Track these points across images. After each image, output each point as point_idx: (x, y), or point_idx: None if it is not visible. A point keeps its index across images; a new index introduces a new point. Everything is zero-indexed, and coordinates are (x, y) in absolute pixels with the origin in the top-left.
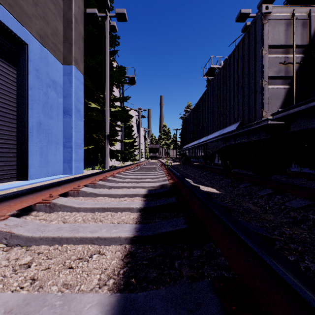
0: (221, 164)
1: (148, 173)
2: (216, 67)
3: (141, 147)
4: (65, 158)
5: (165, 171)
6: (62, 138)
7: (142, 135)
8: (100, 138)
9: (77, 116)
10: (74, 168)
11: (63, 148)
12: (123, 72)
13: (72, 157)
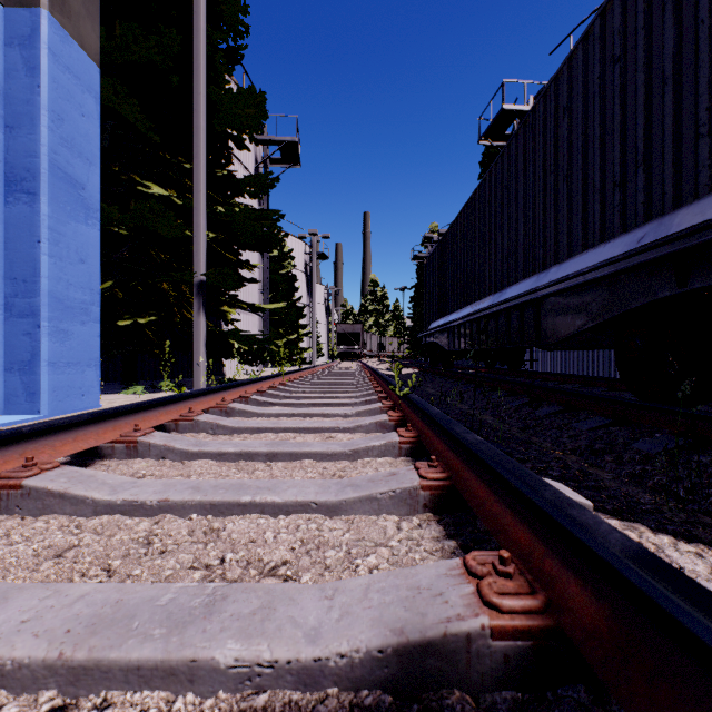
0: (548, 375)
1: (320, 414)
2: (517, 111)
3: (319, 332)
4: (11, 354)
5: (386, 404)
6: (2, 280)
7: (321, 302)
8: (185, 295)
9: (66, 204)
10: (48, 390)
11: (6, 317)
12: (256, 103)
13: (39, 350)
